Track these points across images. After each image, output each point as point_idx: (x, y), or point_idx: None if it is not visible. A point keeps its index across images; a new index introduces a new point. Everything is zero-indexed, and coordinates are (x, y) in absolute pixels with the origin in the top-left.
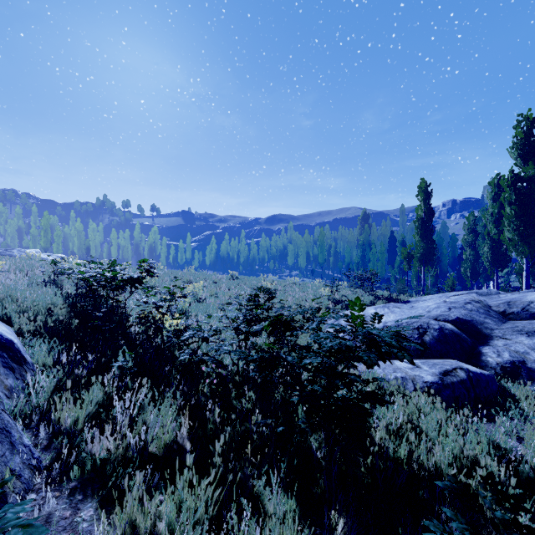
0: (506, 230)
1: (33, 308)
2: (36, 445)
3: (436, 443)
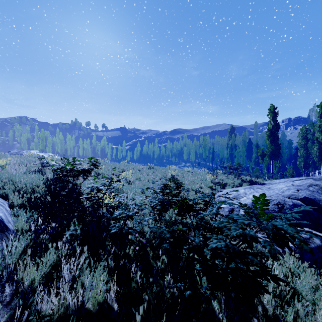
0: None
1: (23, 188)
2: (0, 301)
3: (317, 309)
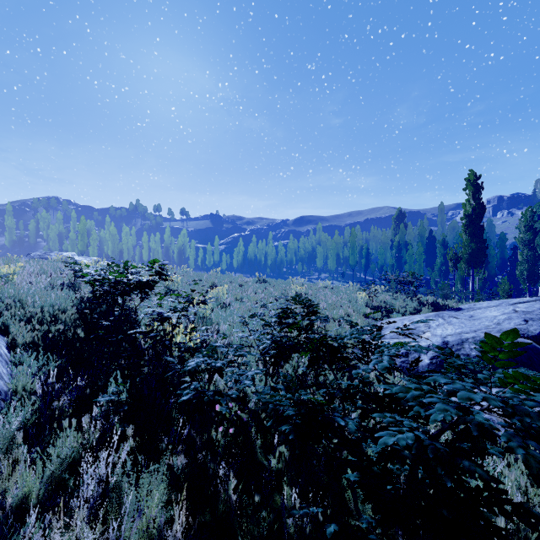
0: None
1: (37, 315)
2: None
3: None
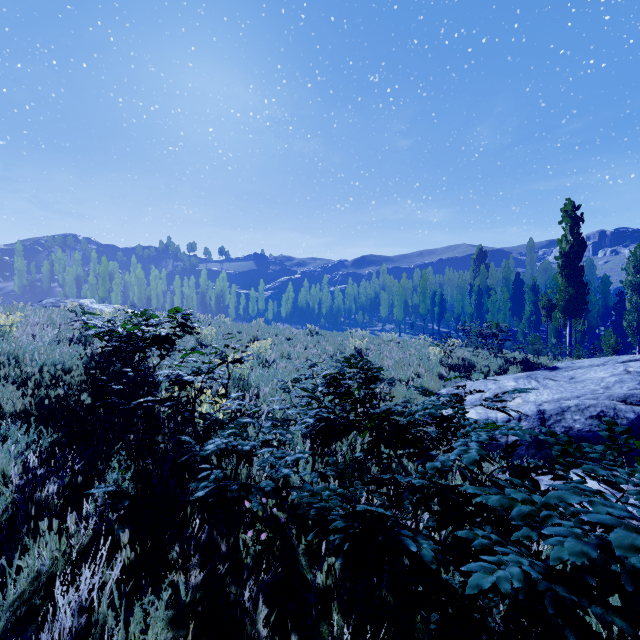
0: None
1: (33, 377)
2: None
3: None
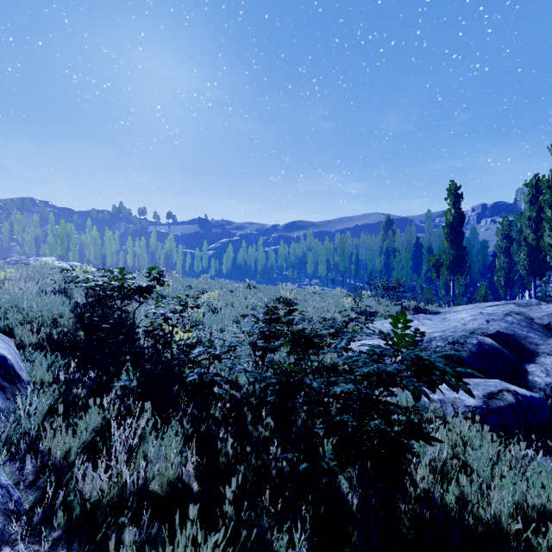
0: (546, 235)
1: (37, 319)
2: (20, 481)
3: (492, 487)
